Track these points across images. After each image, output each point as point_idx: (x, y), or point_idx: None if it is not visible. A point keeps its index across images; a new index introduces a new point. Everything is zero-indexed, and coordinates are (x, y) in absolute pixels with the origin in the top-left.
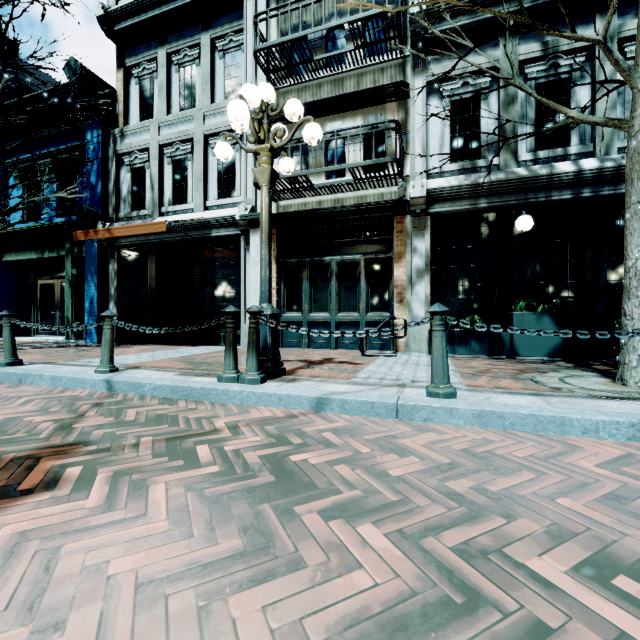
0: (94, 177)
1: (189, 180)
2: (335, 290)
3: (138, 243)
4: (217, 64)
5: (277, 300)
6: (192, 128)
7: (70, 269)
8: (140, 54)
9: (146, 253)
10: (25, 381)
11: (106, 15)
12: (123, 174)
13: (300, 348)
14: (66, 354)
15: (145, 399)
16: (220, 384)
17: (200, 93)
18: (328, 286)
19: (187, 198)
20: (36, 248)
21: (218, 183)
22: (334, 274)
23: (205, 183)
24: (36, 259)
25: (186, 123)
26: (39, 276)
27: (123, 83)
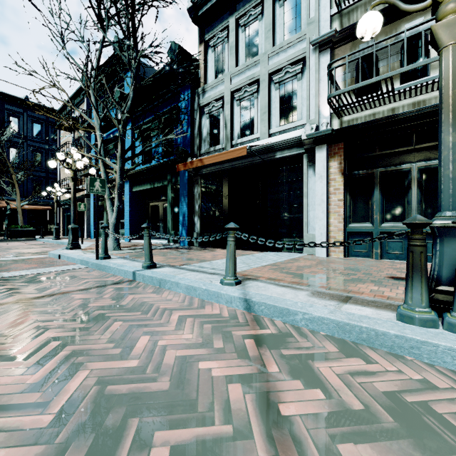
0: (185, 126)
1: (254, 115)
2: (416, 198)
3: (215, 171)
4: (277, 13)
5: (343, 211)
6: (258, 71)
7: (170, 194)
8: (215, 28)
9: (220, 178)
10: (164, 286)
11: (193, 6)
12: (203, 121)
13: (369, 258)
14: (176, 256)
15: (307, 335)
16: (421, 331)
17: (262, 42)
18: (405, 195)
19: (252, 130)
20: (150, 181)
21: (280, 112)
22: (415, 181)
23: (269, 114)
24: (149, 189)
25: (252, 68)
26: (150, 200)
27: (203, 54)
